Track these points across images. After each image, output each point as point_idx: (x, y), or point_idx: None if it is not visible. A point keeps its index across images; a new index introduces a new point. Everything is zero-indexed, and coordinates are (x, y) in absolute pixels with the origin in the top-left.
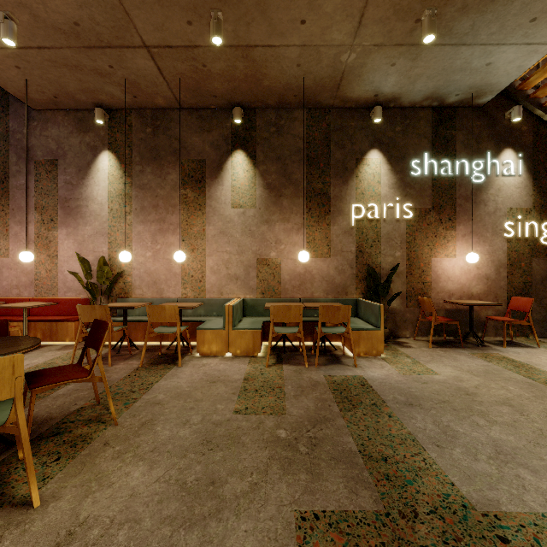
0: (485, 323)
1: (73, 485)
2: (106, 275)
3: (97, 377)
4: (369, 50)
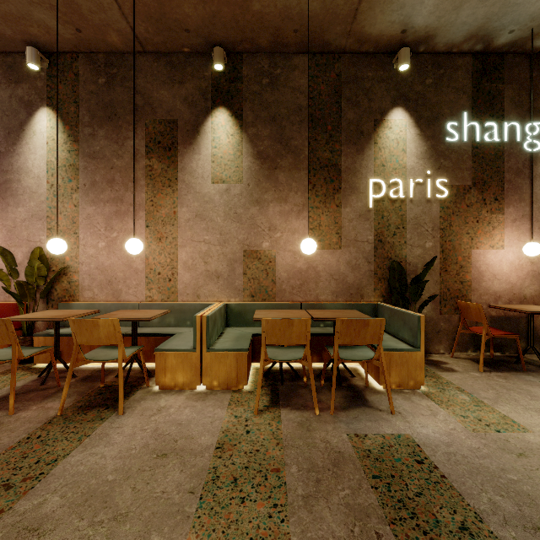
0: None
1: None
2: (38, 272)
3: None
4: None
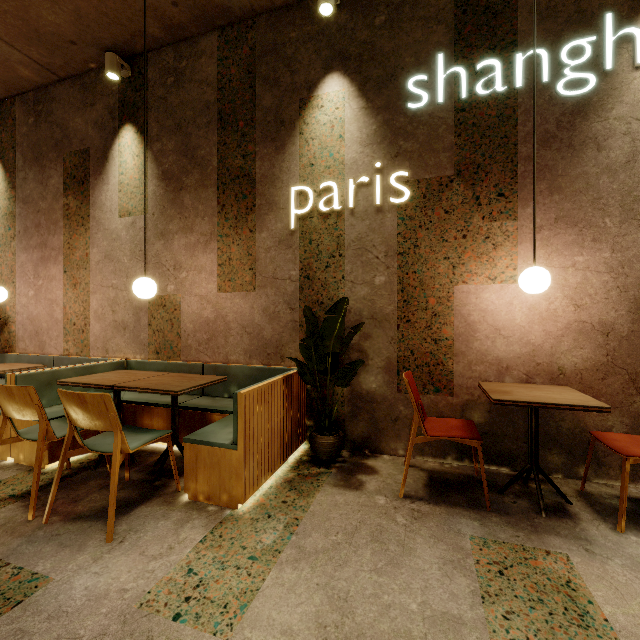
0: (598, 444)
1: None
2: None
3: None
4: None
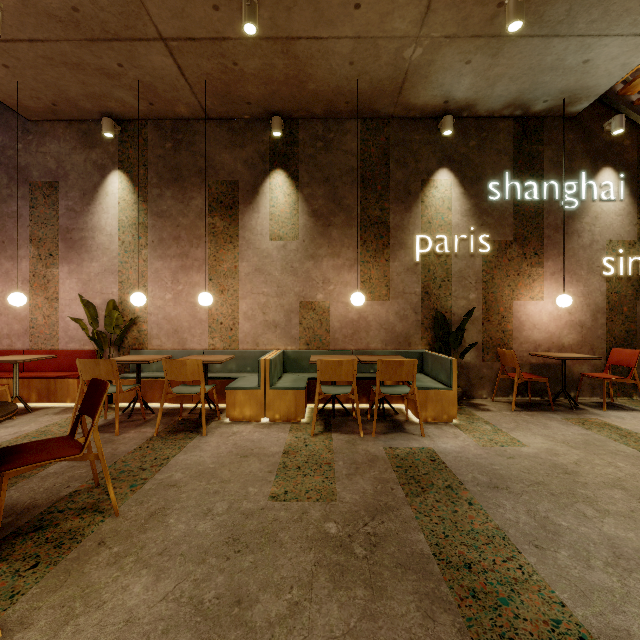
0: (578, 380)
1: (50, 605)
2: (116, 322)
3: (91, 454)
4: (439, 44)
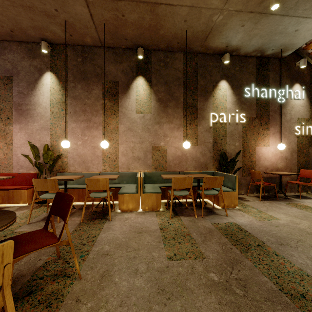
0: (285, 185)
1: None
2: (50, 157)
3: (64, 241)
4: (231, 14)
